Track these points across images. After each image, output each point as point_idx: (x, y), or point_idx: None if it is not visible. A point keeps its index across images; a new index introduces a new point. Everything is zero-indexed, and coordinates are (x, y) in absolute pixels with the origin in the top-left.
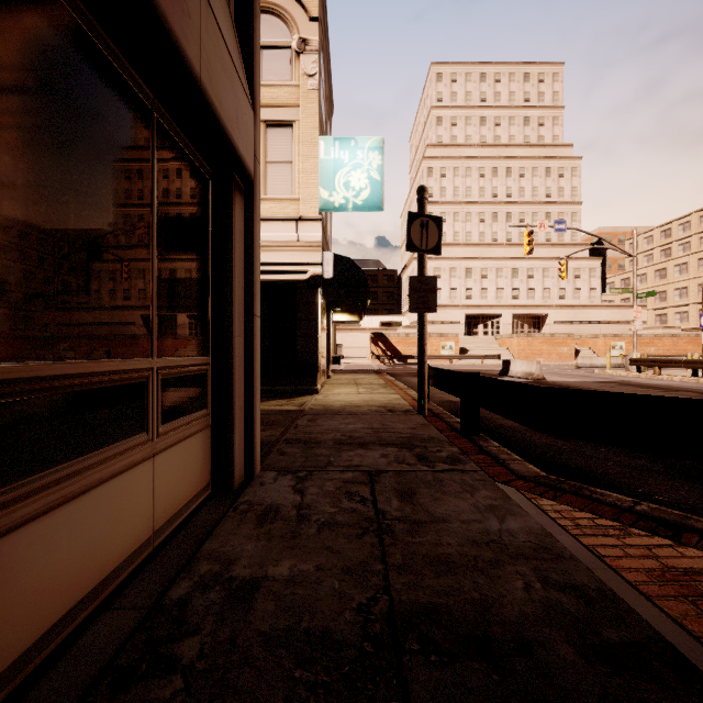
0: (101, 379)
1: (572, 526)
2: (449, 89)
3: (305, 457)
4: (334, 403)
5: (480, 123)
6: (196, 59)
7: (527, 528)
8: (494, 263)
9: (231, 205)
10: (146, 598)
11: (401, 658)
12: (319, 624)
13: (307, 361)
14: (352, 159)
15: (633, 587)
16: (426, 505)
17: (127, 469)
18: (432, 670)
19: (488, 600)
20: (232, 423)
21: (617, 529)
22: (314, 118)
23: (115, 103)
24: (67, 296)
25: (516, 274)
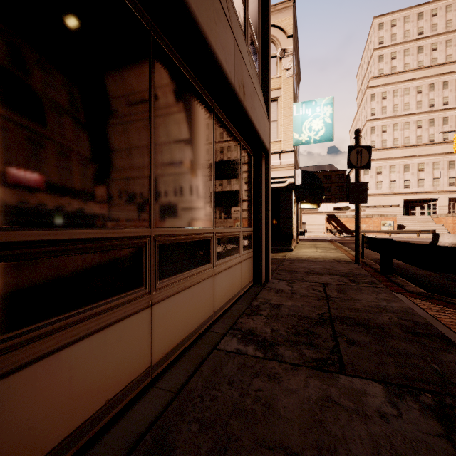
0: (232, 234)
1: (427, 308)
2: (389, 33)
3: (290, 276)
4: (302, 256)
5: (417, 52)
6: (256, 122)
7: (401, 306)
8: (431, 158)
9: (261, 166)
10: (245, 303)
11: (333, 323)
12: (304, 315)
13: (285, 233)
14: (313, 113)
15: (443, 325)
16: (351, 295)
17: (236, 264)
18: (343, 326)
19: (370, 319)
20: (261, 255)
21: (453, 312)
22: (290, 93)
23: (234, 146)
24: (228, 209)
25: (453, 165)
